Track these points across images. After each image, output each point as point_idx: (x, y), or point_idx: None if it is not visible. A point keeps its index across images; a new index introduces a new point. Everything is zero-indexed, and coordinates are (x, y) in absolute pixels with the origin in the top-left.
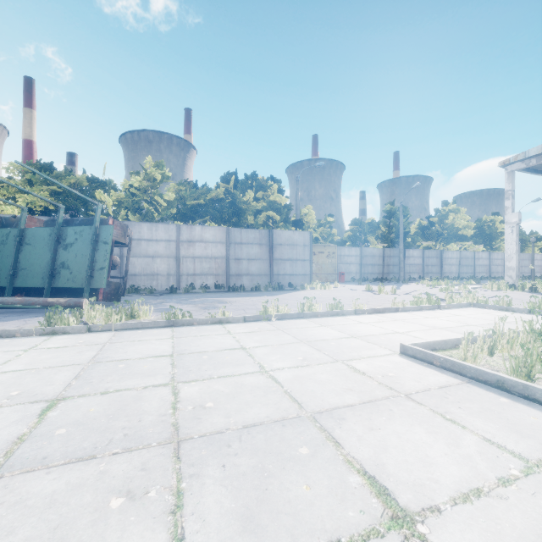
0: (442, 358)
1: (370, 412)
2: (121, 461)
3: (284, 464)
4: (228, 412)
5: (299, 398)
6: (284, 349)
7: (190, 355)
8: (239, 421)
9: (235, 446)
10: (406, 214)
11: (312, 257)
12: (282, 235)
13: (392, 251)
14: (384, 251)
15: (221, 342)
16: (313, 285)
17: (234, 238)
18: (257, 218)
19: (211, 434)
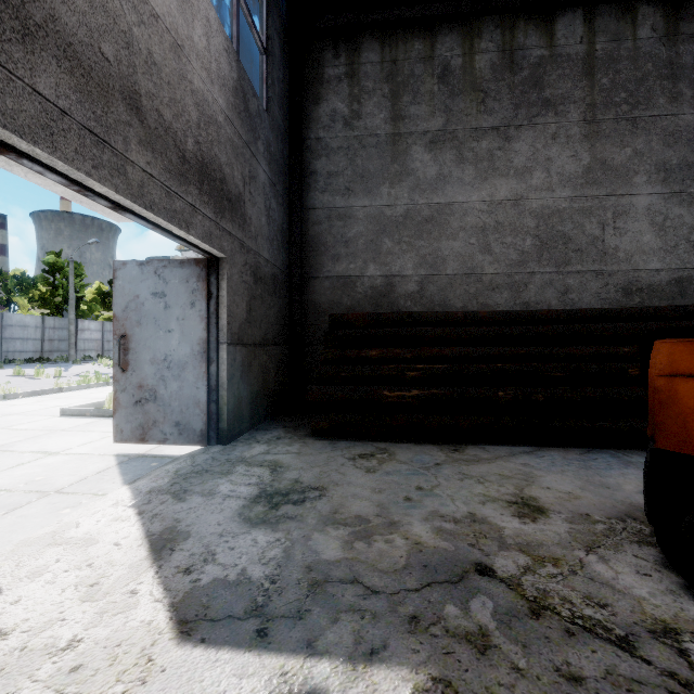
0: (92, 410)
1: (35, 439)
2: None
3: None
4: None
5: None
6: None
7: None
8: None
9: None
10: (80, 273)
11: None
12: None
13: (58, 322)
14: (45, 320)
15: None
16: None
17: None
18: None
19: None
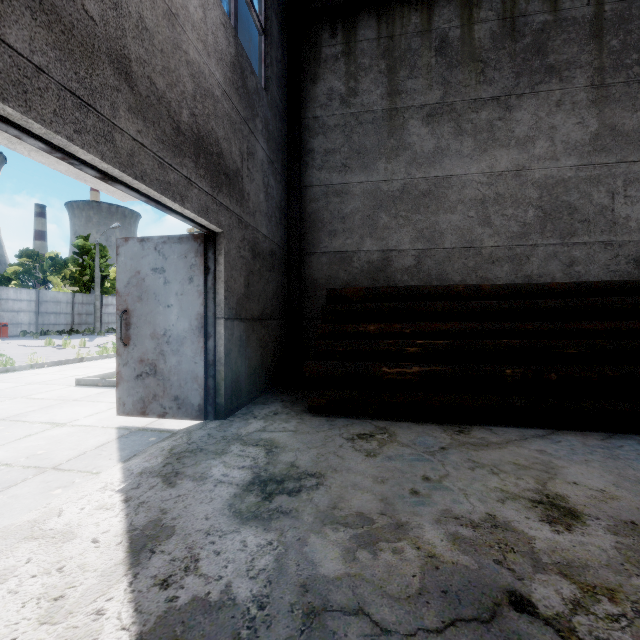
0: (104, 380)
1: (47, 409)
2: None
3: None
4: None
5: None
6: None
7: None
8: None
9: None
10: (104, 255)
11: None
12: None
13: (86, 298)
14: (75, 296)
15: None
16: None
17: None
18: None
19: None
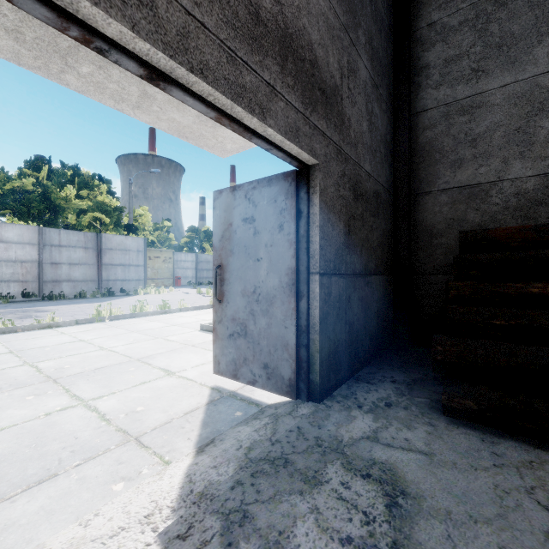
0: None
1: (170, 353)
2: (19, 390)
3: (121, 373)
4: (82, 366)
5: (130, 355)
6: (118, 337)
7: (31, 350)
8: (92, 368)
9: (92, 374)
10: None
11: (148, 261)
12: (113, 239)
13: None
14: None
15: (58, 339)
16: (148, 290)
17: (49, 239)
18: (81, 219)
19: (75, 374)
